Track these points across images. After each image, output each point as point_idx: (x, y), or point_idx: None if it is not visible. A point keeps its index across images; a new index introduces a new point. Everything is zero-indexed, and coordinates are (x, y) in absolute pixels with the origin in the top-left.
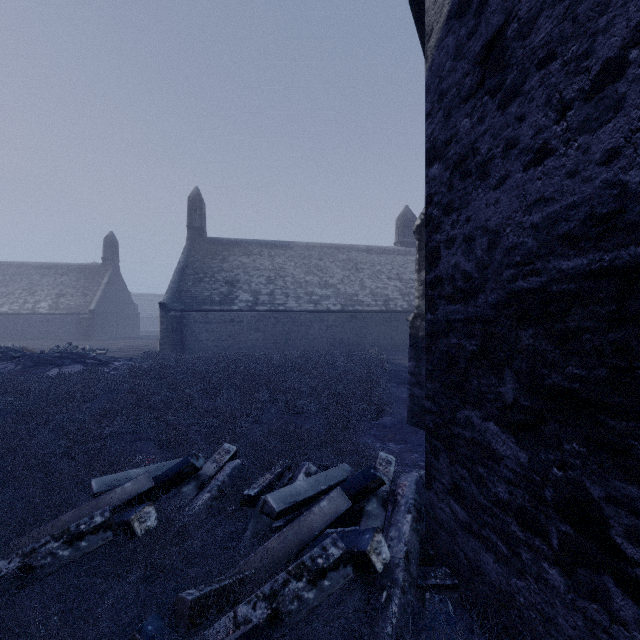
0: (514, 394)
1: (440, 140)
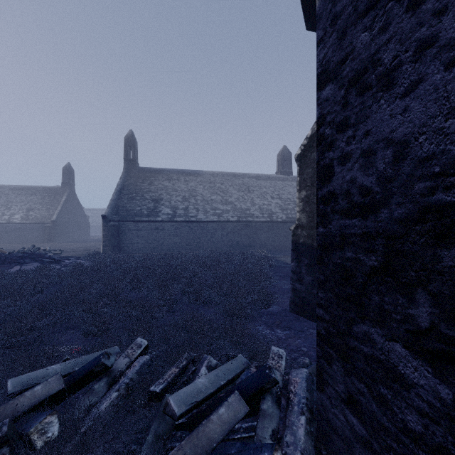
0: (431, 319)
1: (333, 61)
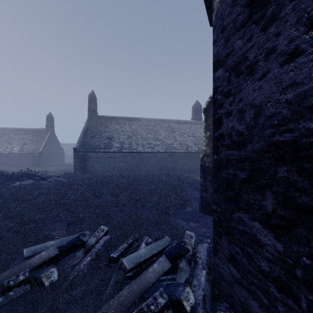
0: (273, 206)
1: (222, 55)
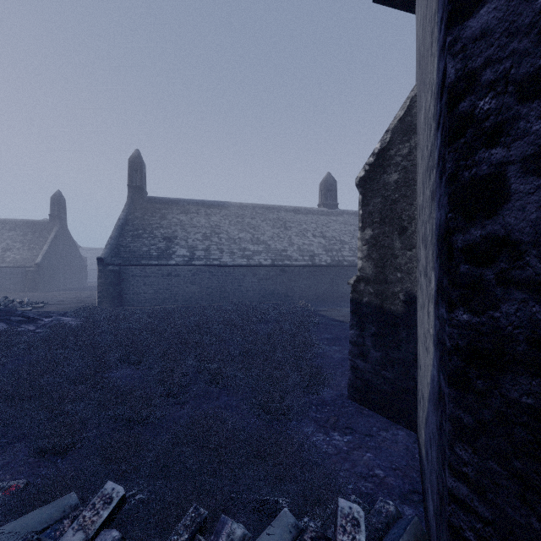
0: None
1: None
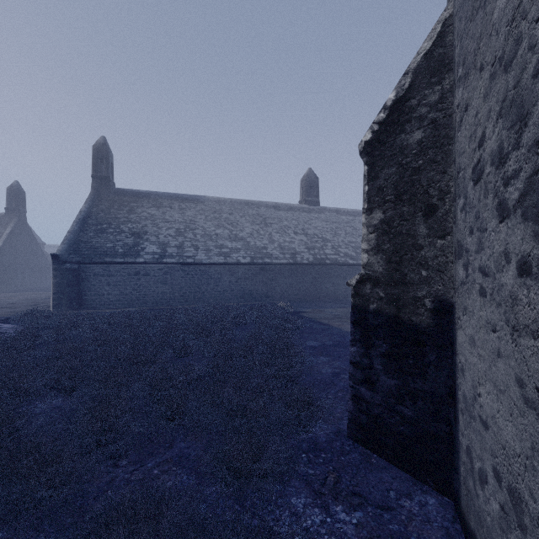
0: None
1: None
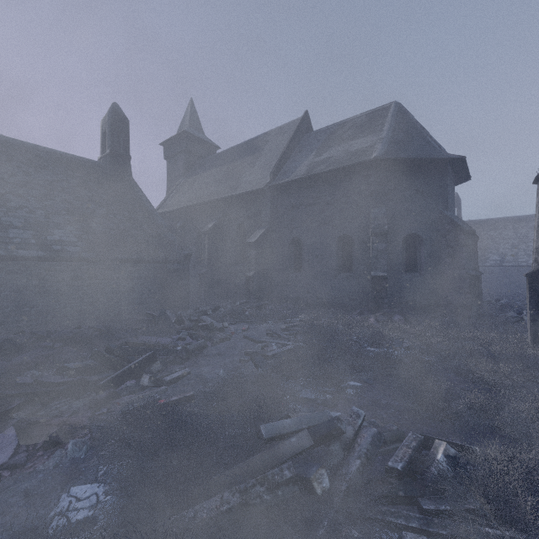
0: None
1: None
